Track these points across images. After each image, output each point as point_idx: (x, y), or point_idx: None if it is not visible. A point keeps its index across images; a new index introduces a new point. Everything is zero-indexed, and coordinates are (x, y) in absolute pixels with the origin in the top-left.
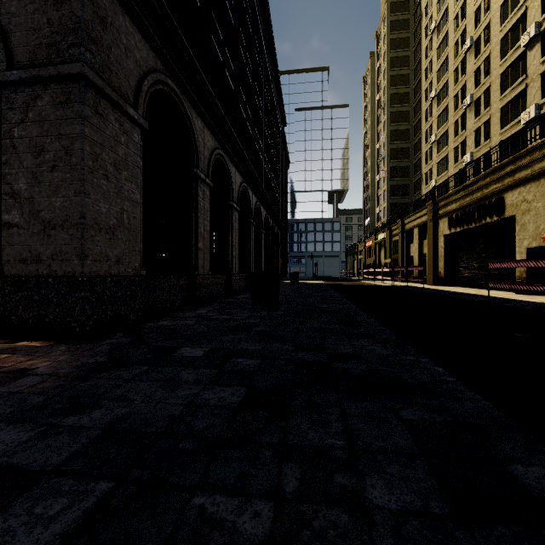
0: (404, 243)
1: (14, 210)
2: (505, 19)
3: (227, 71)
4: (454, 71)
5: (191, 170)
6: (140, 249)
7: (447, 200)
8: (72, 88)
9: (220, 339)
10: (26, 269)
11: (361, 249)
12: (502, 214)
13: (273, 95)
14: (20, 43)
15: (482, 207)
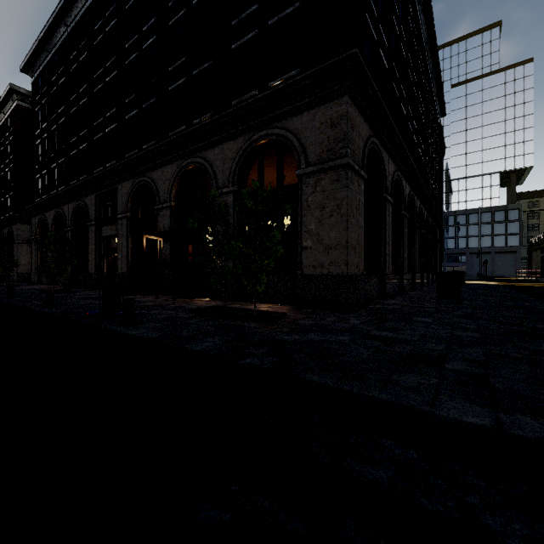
0: None
1: (309, 240)
2: None
3: (401, 101)
4: None
5: (381, 195)
6: (363, 258)
7: None
8: (341, 171)
9: (434, 316)
10: (315, 271)
11: None
12: None
13: (432, 91)
14: (312, 151)
15: None
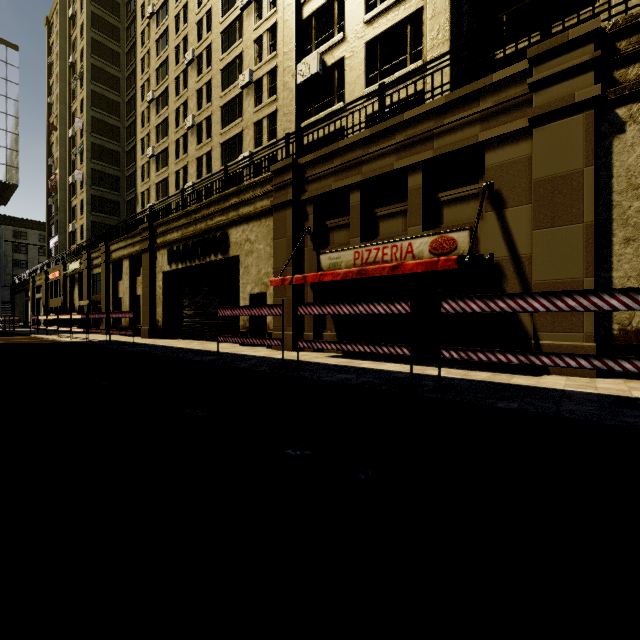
0: (111, 279)
1: None
2: (225, 50)
3: None
4: (175, 79)
5: None
6: None
7: (167, 226)
8: None
9: None
10: None
11: (41, 284)
12: (227, 252)
13: None
14: None
15: (207, 241)
